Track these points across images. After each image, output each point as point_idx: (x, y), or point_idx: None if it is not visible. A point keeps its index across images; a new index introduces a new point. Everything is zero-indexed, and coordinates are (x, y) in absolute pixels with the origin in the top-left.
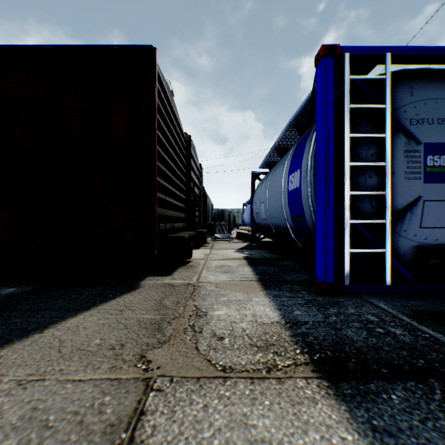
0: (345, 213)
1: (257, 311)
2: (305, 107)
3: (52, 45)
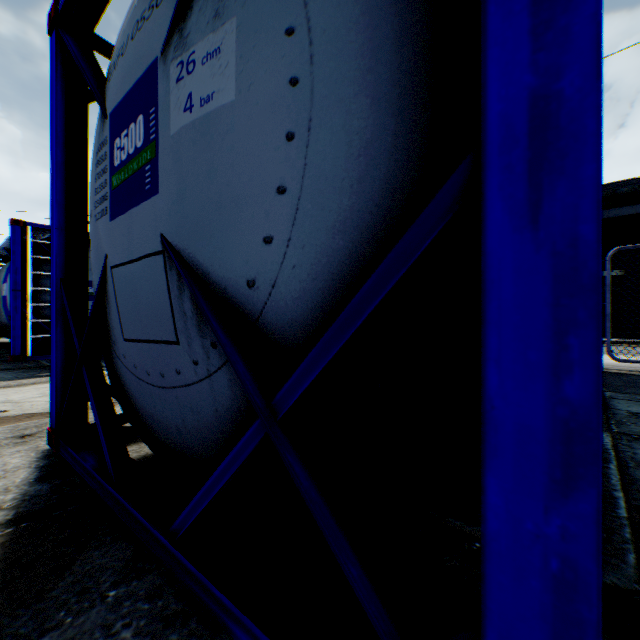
0: (29, 316)
1: None
2: None
3: None
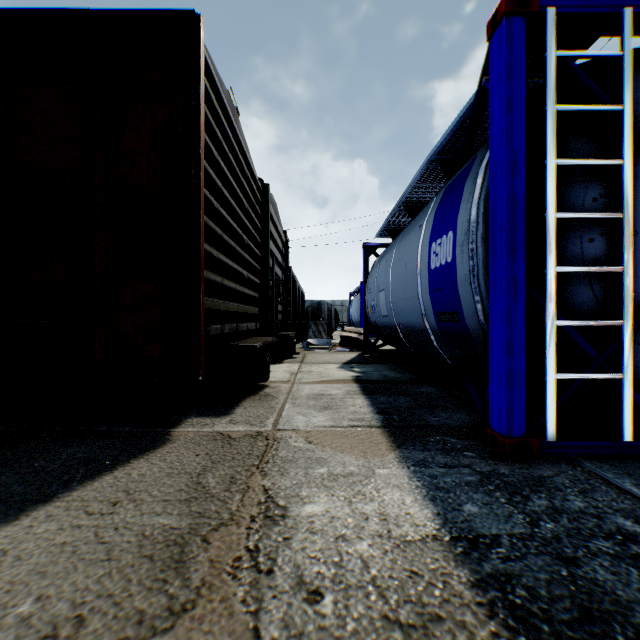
0: (547, 307)
1: (388, 503)
2: (459, 127)
3: (17, 10)
